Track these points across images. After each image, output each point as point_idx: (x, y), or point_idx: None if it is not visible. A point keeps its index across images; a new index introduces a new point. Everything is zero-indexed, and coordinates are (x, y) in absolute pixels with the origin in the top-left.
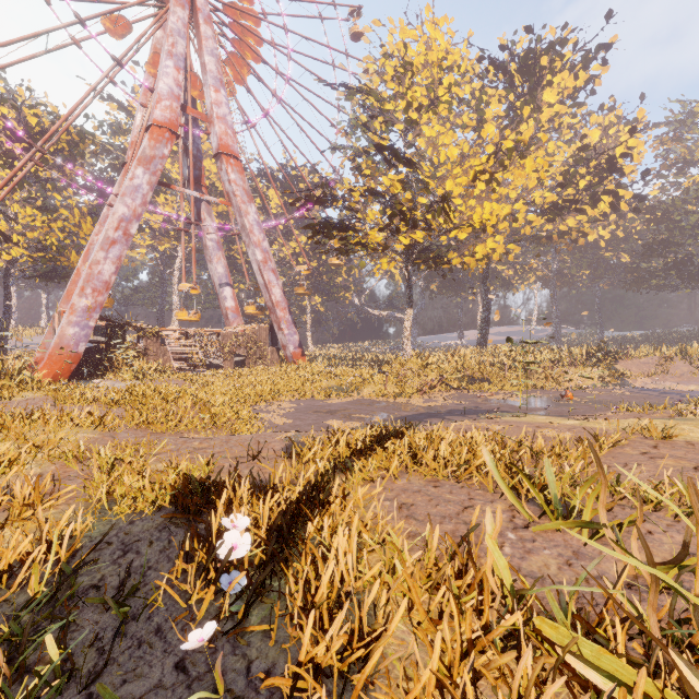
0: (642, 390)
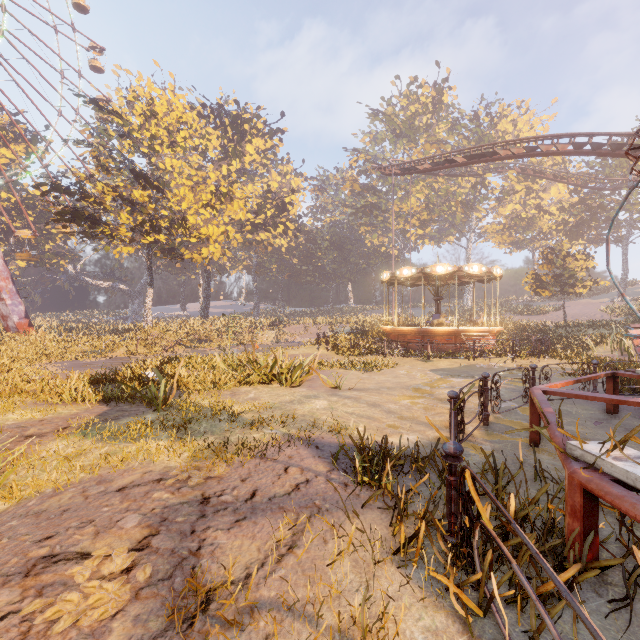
0: (294, 342)
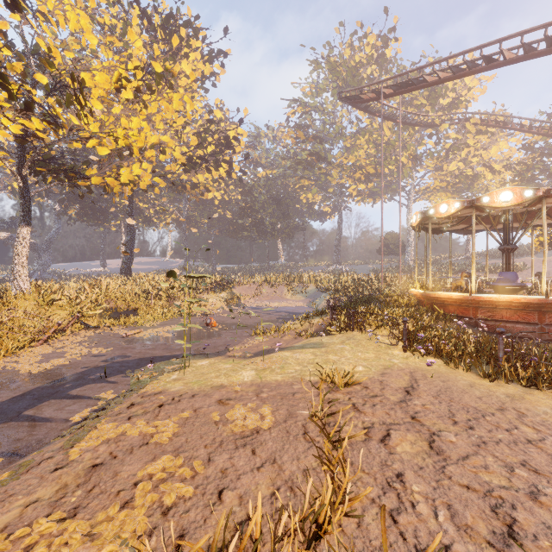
0: (253, 309)
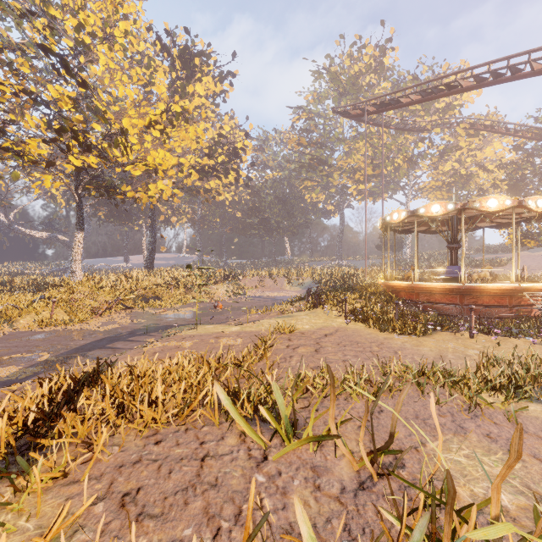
0: (255, 297)
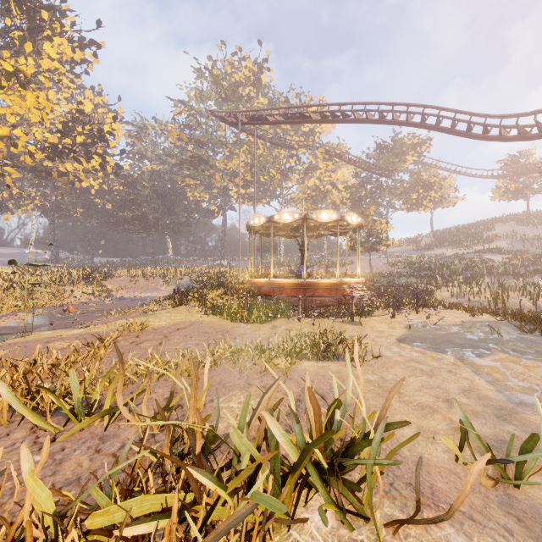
0: (122, 299)
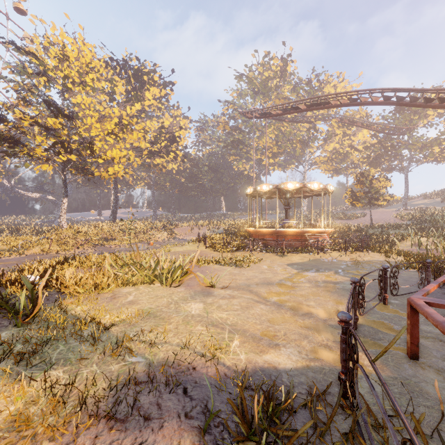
0: (181, 240)
